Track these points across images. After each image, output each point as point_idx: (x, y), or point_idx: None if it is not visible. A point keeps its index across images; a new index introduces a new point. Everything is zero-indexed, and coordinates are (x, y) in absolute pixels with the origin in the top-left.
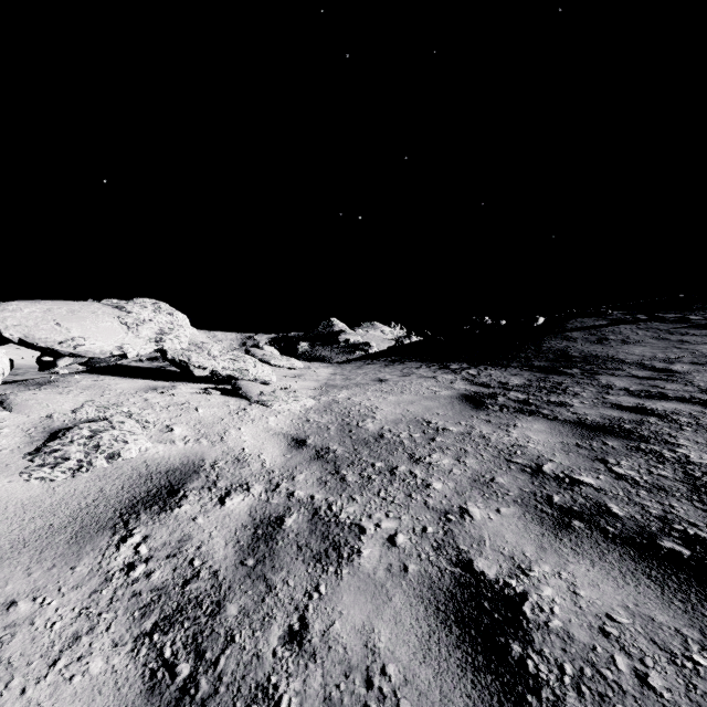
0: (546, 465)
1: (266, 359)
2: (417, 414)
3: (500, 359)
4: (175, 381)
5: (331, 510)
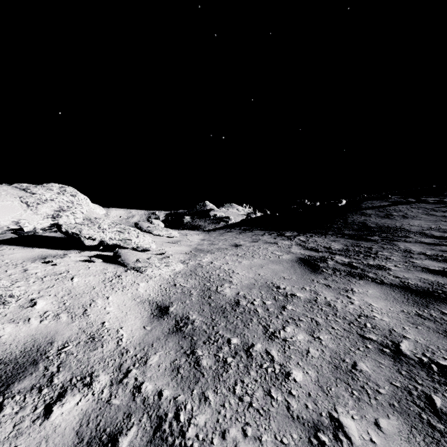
0: (402, 344)
1: (150, 230)
2: (266, 279)
3: (320, 229)
4: (70, 249)
5: (178, 421)
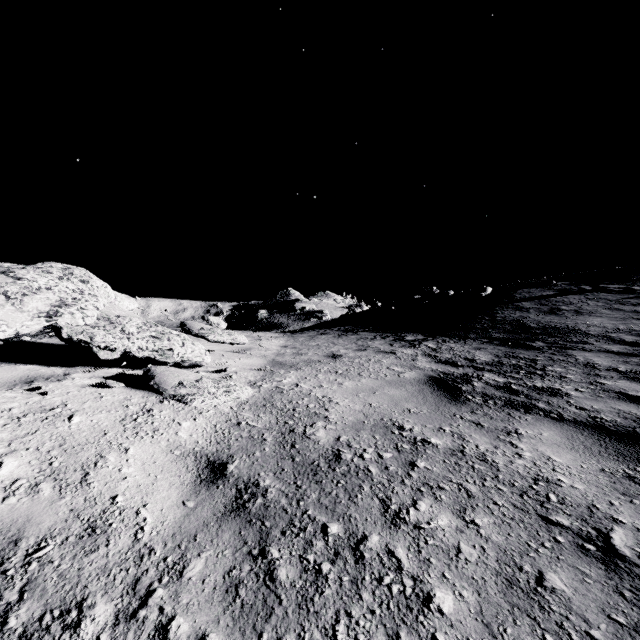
0: (615, 534)
1: (203, 334)
2: (382, 412)
3: (456, 330)
4: (76, 366)
5: None
